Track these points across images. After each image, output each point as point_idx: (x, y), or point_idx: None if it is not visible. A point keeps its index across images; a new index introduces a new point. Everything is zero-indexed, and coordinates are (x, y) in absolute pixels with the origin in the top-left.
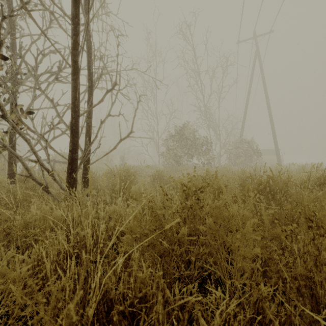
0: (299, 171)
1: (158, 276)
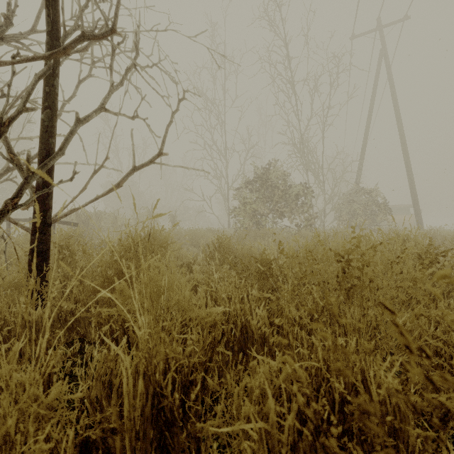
0: None
1: None
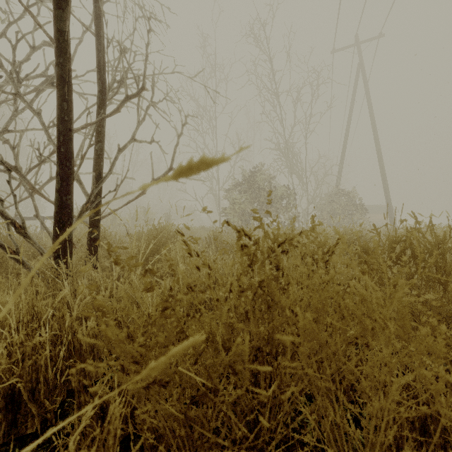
0: (446, 227)
1: (183, 450)
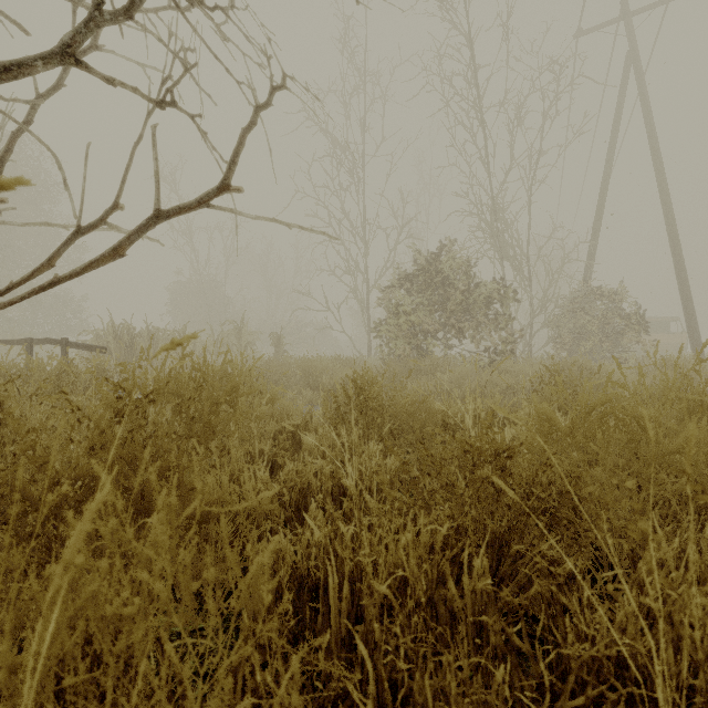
0: None
1: None
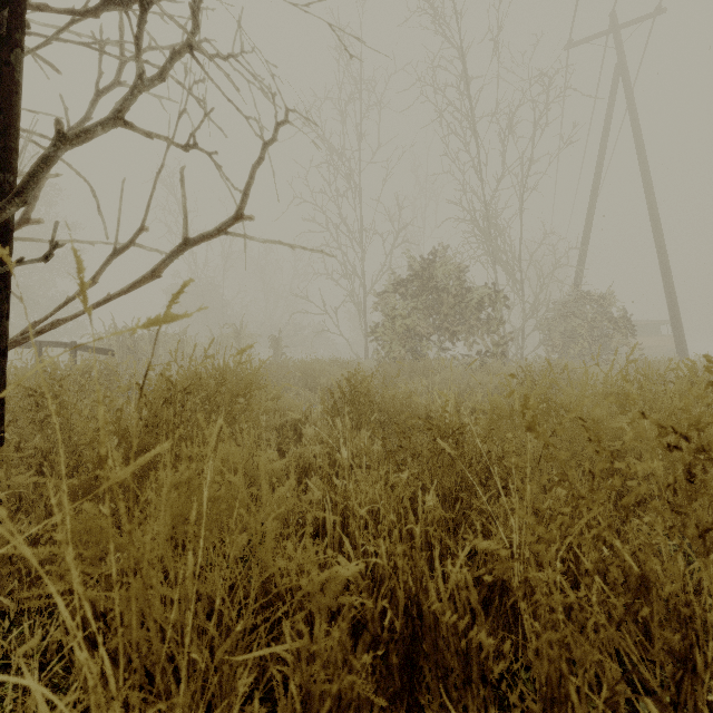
0: None
1: None
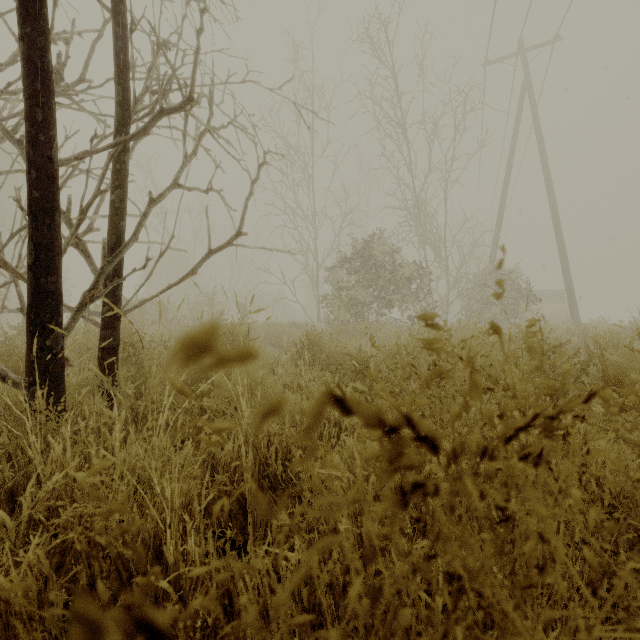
0: None
1: None
